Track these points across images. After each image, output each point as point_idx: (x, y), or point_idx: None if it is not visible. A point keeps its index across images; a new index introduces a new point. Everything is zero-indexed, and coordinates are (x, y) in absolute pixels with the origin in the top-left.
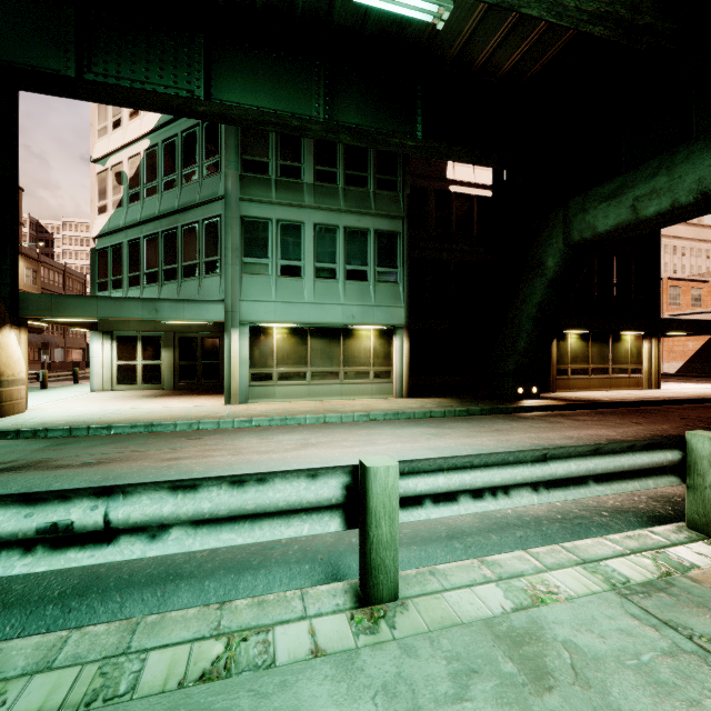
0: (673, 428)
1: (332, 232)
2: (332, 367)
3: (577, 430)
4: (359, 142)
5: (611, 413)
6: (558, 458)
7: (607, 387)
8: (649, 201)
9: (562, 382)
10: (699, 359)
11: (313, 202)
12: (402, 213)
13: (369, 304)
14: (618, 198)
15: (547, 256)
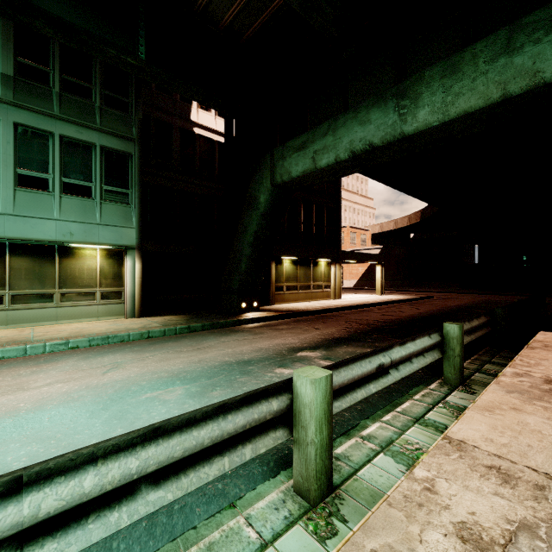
0: (338, 331)
1: (43, 138)
2: (44, 288)
3: (270, 340)
4: (66, 40)
5: (304, 321)
6: (59, 472)
7: (309, 299)
8: (322, 155)
9: (280, 296)
10: (364, 278)
11: (12, 98)
12: (134, 136)
13: (93, 222)
14: (304, 150)
15: (260, 193)
